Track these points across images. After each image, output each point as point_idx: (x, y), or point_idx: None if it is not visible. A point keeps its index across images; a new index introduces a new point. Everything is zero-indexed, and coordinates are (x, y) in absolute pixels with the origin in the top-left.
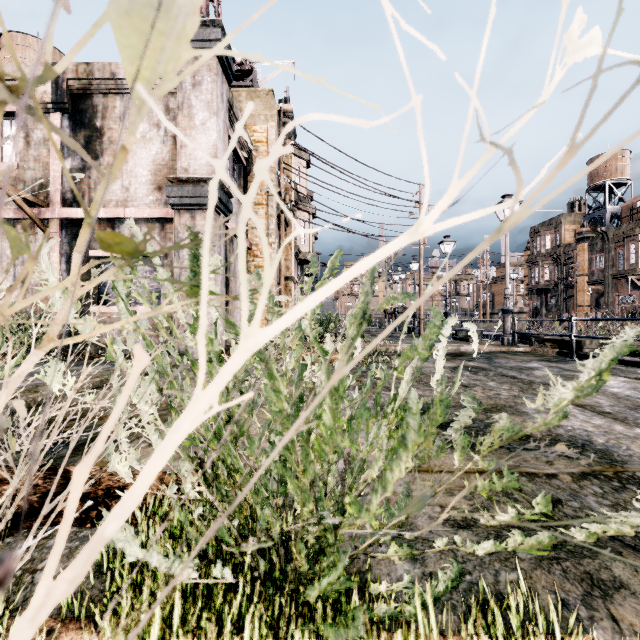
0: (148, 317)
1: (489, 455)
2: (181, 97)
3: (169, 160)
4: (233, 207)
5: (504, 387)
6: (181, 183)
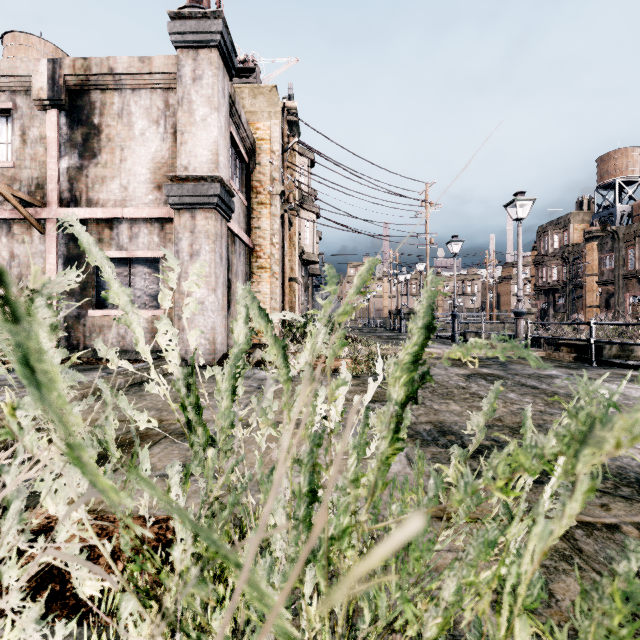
0: (147, 321)
1: (530, 495)
2: (181, 92)
3: (169, 158)
4: (235, 206)
5: (527, 400)
6: (181, 181)
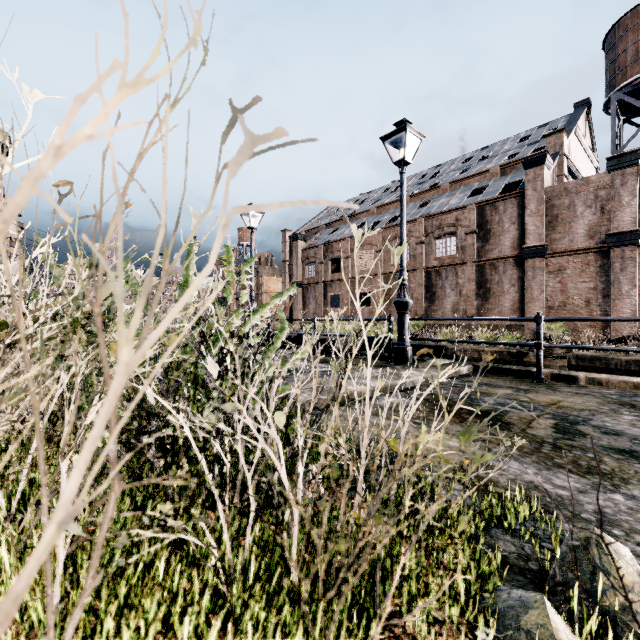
0: None
1: None
2: None
3: None
4: None
5: None
6: None
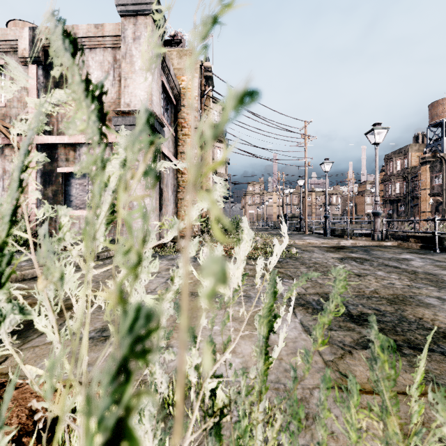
0: None
1: (426, 363)
2: (124, 49)
3: (116, 98)
4: (166, 136)
5: (393, 276)
6: (124, 115)
